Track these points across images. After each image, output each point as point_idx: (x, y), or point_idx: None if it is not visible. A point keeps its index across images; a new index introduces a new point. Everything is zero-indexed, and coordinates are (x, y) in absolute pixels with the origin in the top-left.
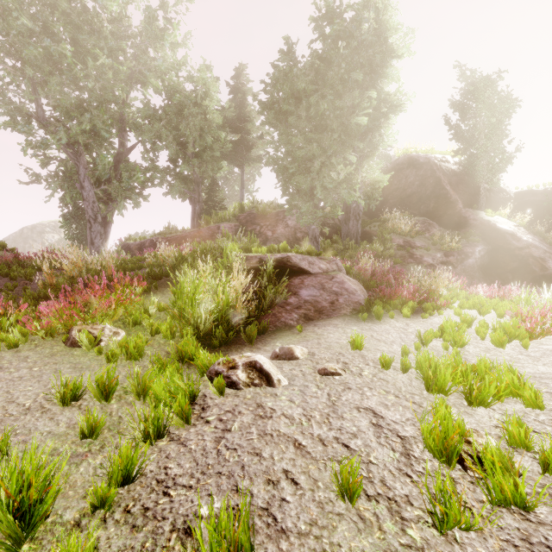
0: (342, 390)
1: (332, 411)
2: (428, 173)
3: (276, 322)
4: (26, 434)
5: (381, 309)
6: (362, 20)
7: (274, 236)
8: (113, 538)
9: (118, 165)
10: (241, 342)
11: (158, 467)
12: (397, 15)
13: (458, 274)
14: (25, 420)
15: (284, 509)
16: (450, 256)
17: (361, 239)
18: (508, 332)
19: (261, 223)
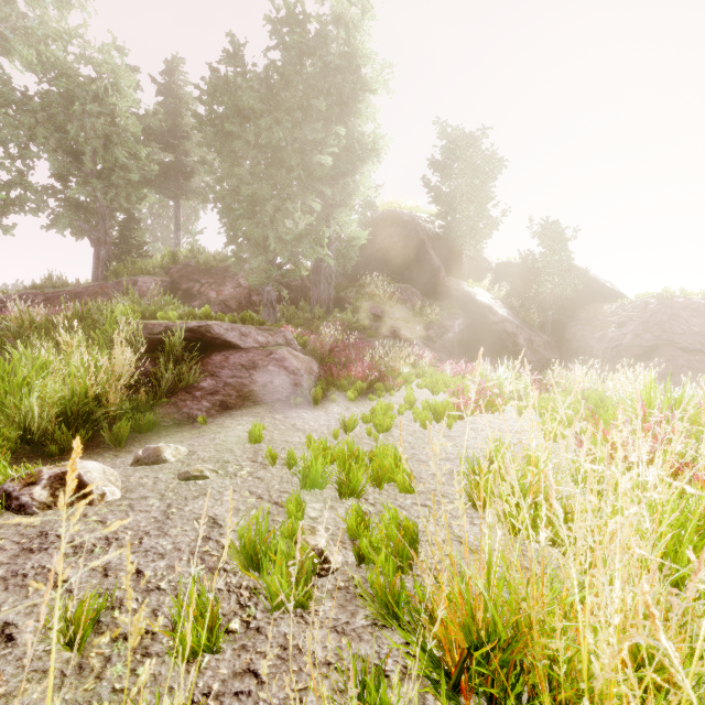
0: (195, 497)
1: (157, 528)
2: (412, 234)
3: (175, 413)
4: None
5: (321, 391)
6: (328, 37)
7: (220, 299)
8: None
9: None
10: (107, 445)
11: None
12: (370, 41)
13: (437, 350)
14: None
15: None
16: (430, 330)
17: (335, 307)
18: (439, 412)
19: (203, 280)
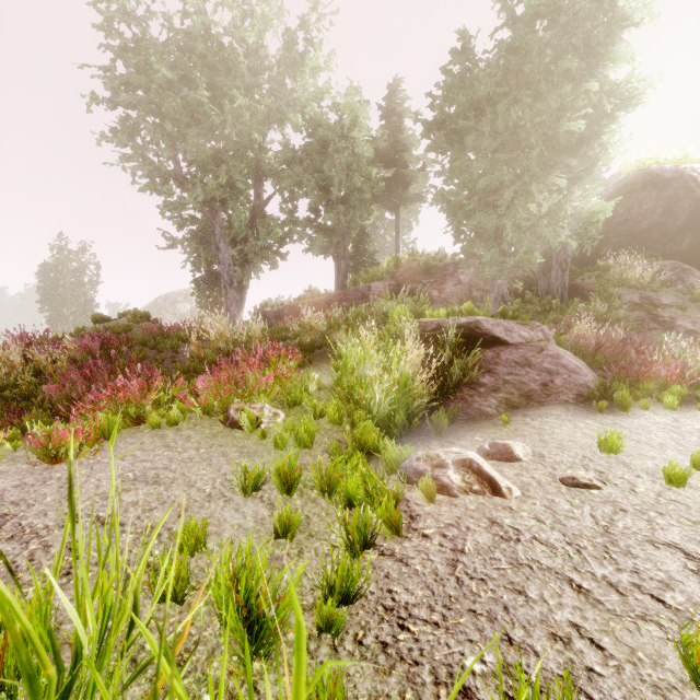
0: (612, 511)
1: (609, 542)
2: (679, 194)
3: (467, 408)
4: (216, 525)
5: (628, 395)
6: None
7: (442, 297)
8: (355, 676)
9: (254, 220)
10: (426, 433)
11: (379, 589)
12: None
13: None
14: (211, 508)
15: (598, 685)
16: None
17: (569, 296)
18: None
19: (424, 281)
